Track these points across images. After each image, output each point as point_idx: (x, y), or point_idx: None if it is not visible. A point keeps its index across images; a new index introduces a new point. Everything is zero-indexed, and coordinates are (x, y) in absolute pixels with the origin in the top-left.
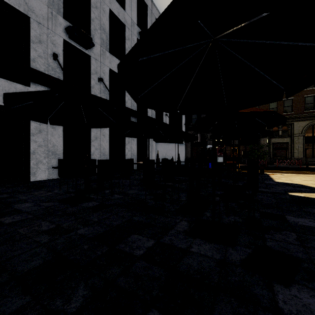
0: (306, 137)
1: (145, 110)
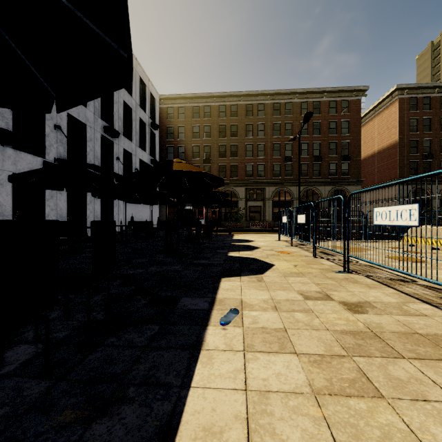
0: (275, 201)
1: (111, 163)
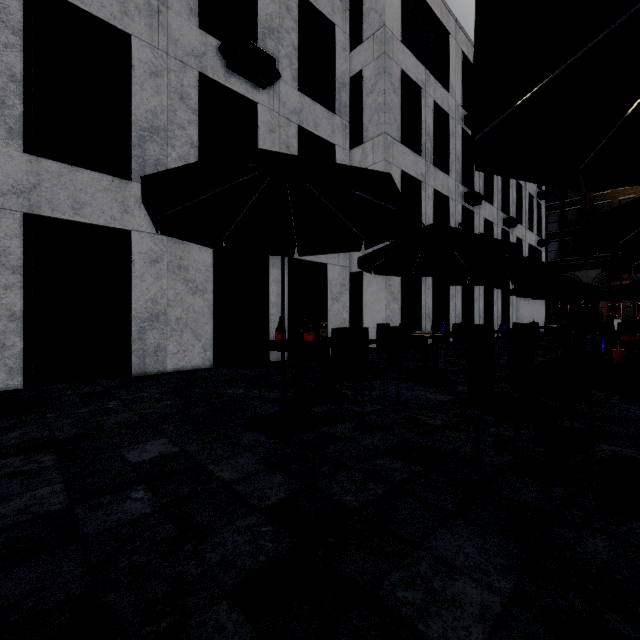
0: None
1: None
